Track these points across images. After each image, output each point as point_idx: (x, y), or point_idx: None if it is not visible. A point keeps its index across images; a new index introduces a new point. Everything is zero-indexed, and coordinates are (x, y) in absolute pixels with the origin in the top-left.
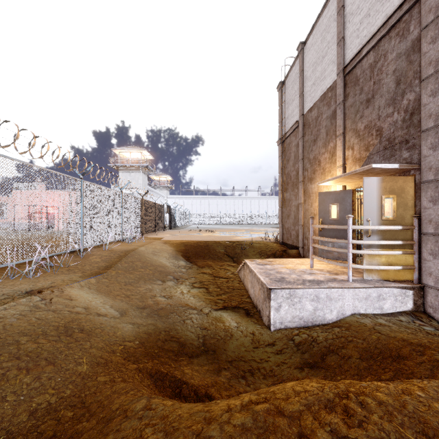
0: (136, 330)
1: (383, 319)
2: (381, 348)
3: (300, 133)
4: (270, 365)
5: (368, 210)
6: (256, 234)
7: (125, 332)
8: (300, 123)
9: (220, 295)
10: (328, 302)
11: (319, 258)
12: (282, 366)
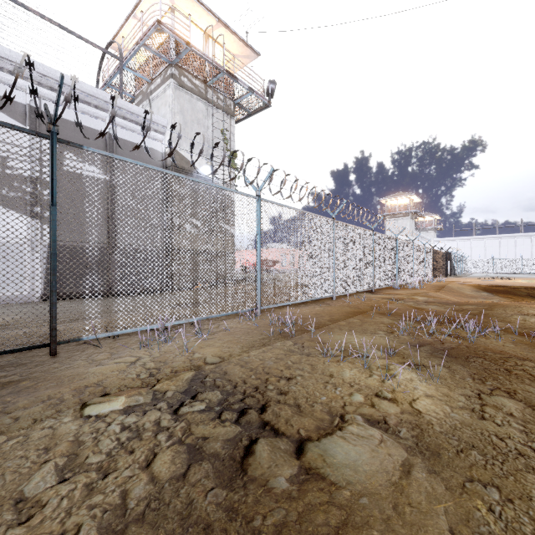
0: None
1: None
2: None
3: None
4: None
5: None
6: None
7: None
8: None
9: None
10: None
11: None
12: None
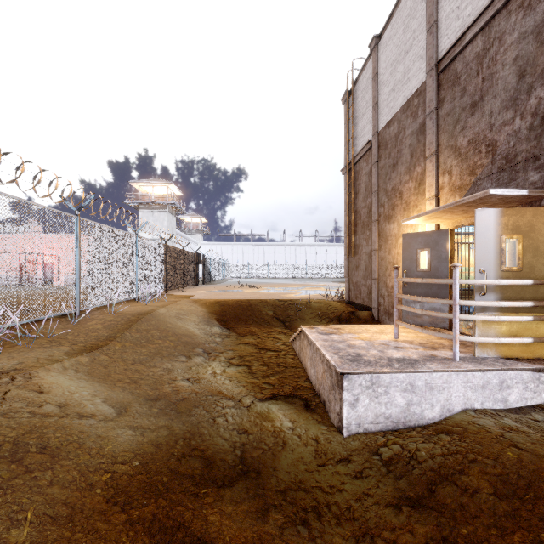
0: (139, 439)
1: (510, 418)
2: (529, 477)
3: (374, 156)
4: (346, 498)
5: (482, 257)
6: (313, 291)
7: (120, 445)
8: (374, 143)
9: (267, 378)
10: (428, 393)
11: (409, 325)
12: (366, 502)
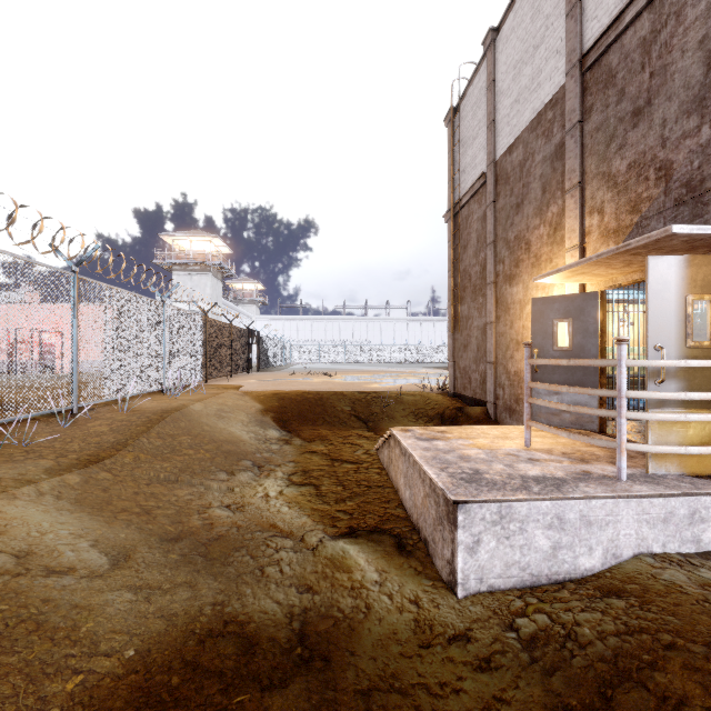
0: (141, 608)
1: (708, 568)
2: None
3: (490, 195)
4: (467, 707)
5: (658, 327)
6: (405, 380)
7: (107, 620)
8: (490, 176)
9: (343, 503)
10: (585, 531)
11: (548, 427)
12: None
